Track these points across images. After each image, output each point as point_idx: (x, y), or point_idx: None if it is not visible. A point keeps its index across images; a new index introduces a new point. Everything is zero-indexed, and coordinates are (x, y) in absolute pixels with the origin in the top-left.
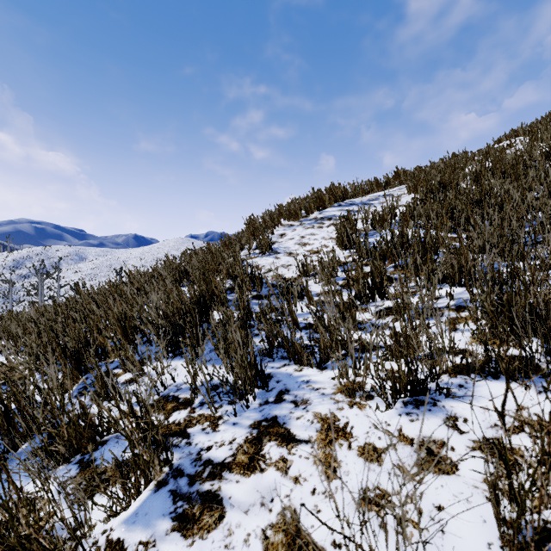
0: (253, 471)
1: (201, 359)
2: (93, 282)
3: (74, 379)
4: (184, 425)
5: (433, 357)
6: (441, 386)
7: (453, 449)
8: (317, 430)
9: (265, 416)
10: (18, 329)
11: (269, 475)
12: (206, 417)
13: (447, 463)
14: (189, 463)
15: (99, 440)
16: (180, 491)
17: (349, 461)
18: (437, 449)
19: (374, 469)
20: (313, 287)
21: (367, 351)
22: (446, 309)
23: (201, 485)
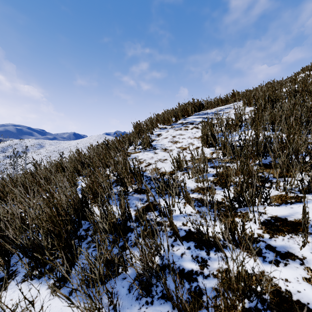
0: None
1: None
2: (48, 160)
3: None
4: None
5: None
6: None
7: None
8: None
9: None
10: None
11: None
12: None
13: None
14: None
15: None
16: None
17: None
18: None
19: None
20: (187, 183)
21: None
22: None
23: None
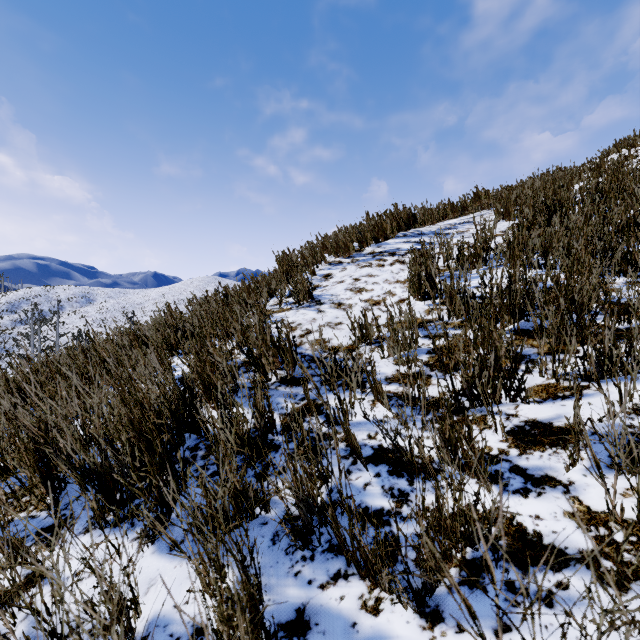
0: None
1: None
2: (102, 329)
3: None
4: None
5: None
6: None
7: None
8: None
9: None
10: None
11: None
12: None
13: None
14: None
15: None
16: None
17: None
18: None
19: None
20: (380, 366)
21: None
22: None
23: None
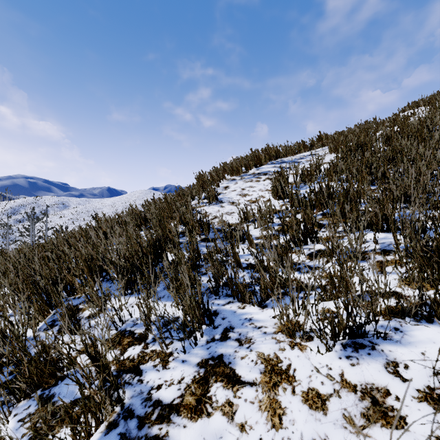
0: (200, 415)
1: (153, 300)
2: (74, 225)
3: (45, 313)
4: (137, 361)
5: (372, 303)
6: (377, 328)
7: (398, 399)
8: (261, 371)
9: (212, 354)
10: (3, 267)
11: (215, 421)
12: (157, 353)
13: (394, 415)
14: (140, 403)
15: (60, 375)
16: (129, 434)
17: (293, 407)
18: (382, 398)
19: (319, 419)
20: (253, 232)
21: (305, 293)
22: (372, 253)
23: (149, 428)
